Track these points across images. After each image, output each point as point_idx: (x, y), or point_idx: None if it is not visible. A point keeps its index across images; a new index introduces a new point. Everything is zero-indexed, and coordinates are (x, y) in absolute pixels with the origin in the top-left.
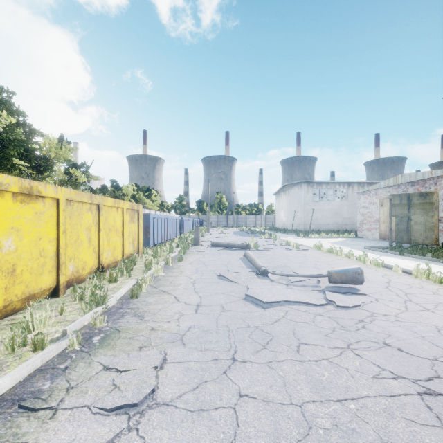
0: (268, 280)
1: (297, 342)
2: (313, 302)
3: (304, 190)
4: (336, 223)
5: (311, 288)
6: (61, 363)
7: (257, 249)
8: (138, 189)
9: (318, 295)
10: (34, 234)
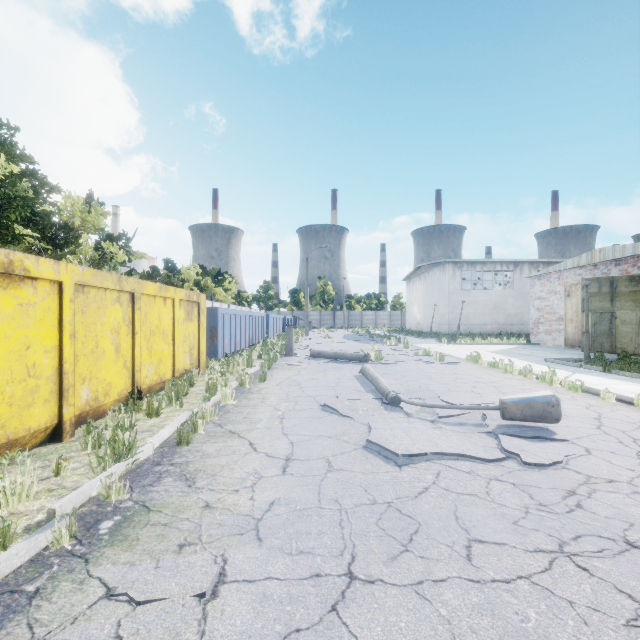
0: (401, 414)
1: (466, 537)
2: (481, 456)
3: (448, 274)
4: (497, 323)
5: (473, 429)
6: (30, 579)
7: (380, 362)
8: (204, 273)
9: (488, 442)
10: (16, 341)
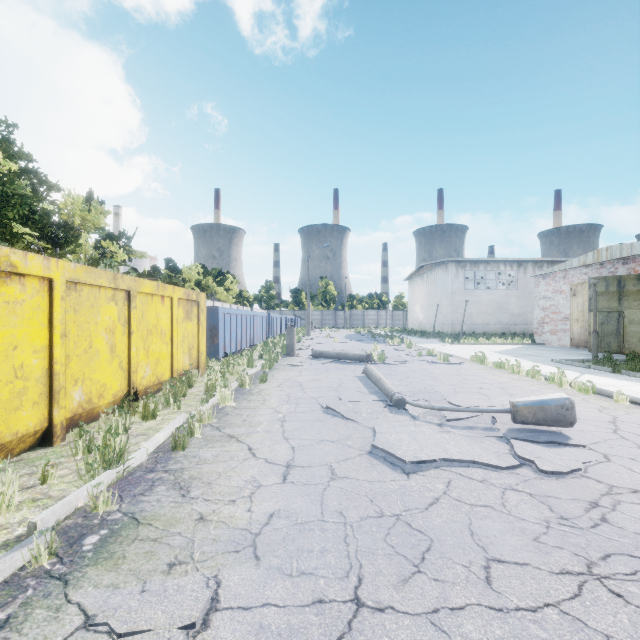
0: (406, 417)
1: (483, 556)
2: (494, 463)
3: (451, 273)
4: (500, 323)
5: (483, 433)
6: (2, 604)
7: (383, 362)
8: (205, 272)
9: (499, 447)
10: (2, 340)
